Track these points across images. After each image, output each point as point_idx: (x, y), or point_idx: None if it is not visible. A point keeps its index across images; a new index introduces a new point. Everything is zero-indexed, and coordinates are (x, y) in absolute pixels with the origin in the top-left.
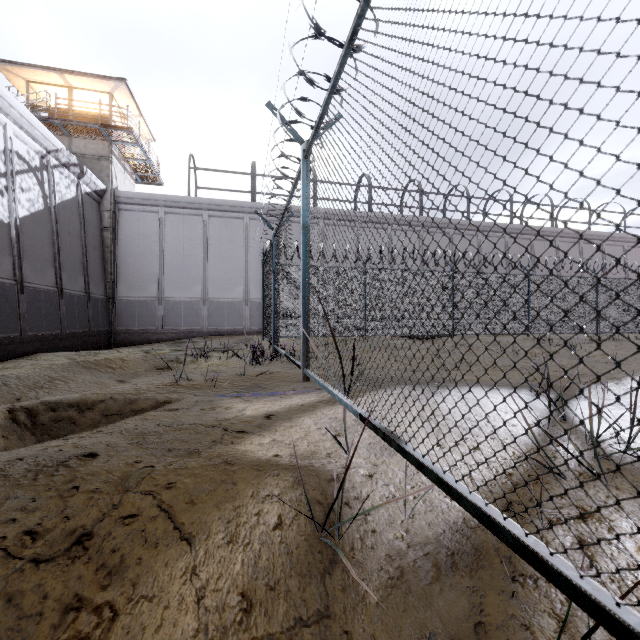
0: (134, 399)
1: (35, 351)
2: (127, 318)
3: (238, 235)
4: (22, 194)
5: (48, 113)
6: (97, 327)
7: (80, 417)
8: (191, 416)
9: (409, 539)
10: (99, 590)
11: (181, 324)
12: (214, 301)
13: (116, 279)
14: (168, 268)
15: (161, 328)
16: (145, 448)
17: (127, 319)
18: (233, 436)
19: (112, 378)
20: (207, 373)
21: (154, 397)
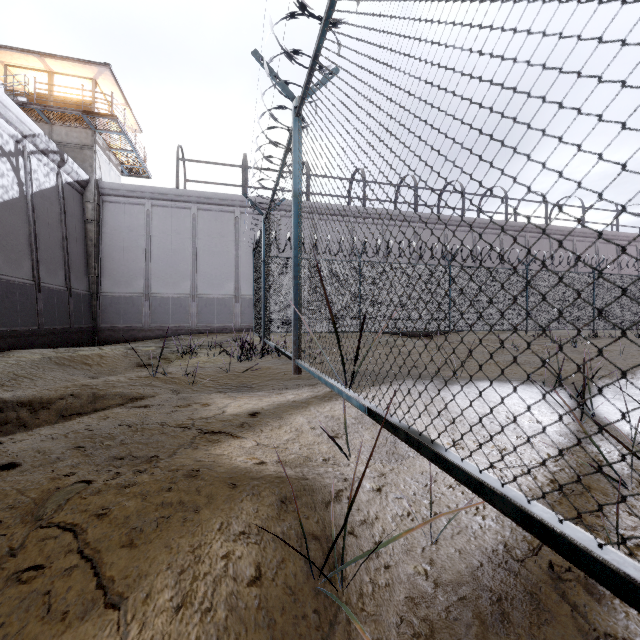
0: (99, 396)
1: (8, 348)
2: (112, 315)
3: (228, 229)
4: None
5: (26, 98)
6: (79, 324)
7: (32, 417)
8: (160, 415)
9: (435, 576)
10: None
11: (169, 321)
12: (203, 297)
13: (100, 274)
14: (155, 263)
15: (148, 325)
16: (88, 455)
17: (112, 316)
18: (207, 439)
19: (87, 375)
20: (189, 368)
21: (123, 394)
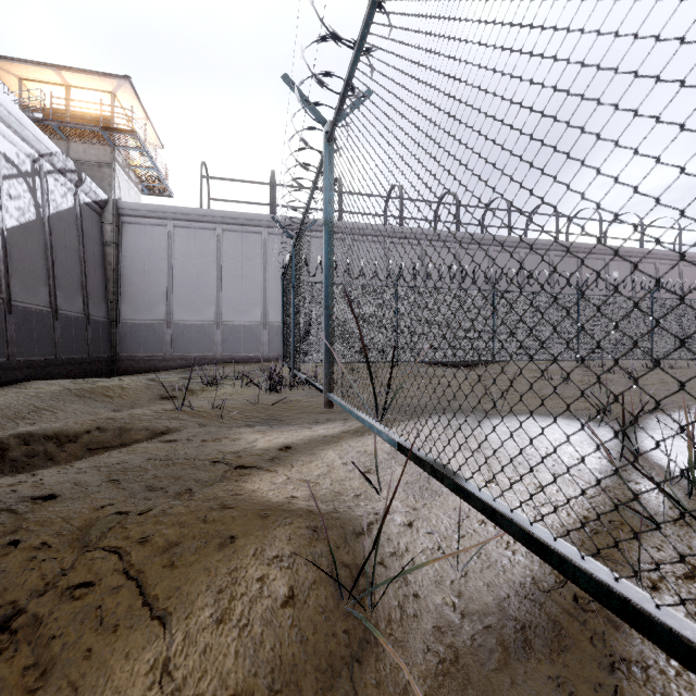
0: (125, 430)
1: (25, 379)
2: (132, 343)
3: (255, 251)
4: (10, 202)
5: (42, 114)
6: (98, 353)
7: (59, 451)
8: (190, 449)
9: (463, 607)
10: (25, 694)
11: (192, 350)
12: (229, 324)
13: (119, 300)
14: (177, 288)
15: (170, 354)
16: (123, 488)
17: (132, 344)
18: (238, 473)
19: (109, 408)
20: (216, 401)
21: (150, 427)
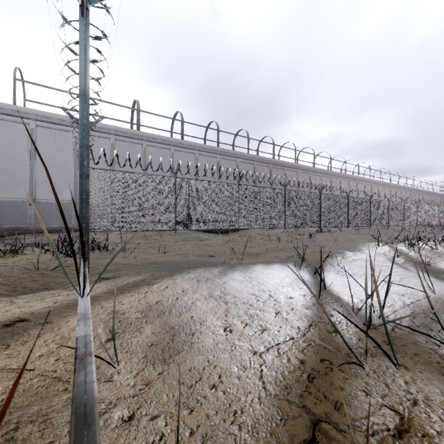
0: None
1: None
2: None
3: (67, 146)
4: None
5: None
6: None
7: None
8: None
9: None
10: None
11: (4, 222)
12: (42, 202)
13: None
14: None
15: None
16: None
17: None
18: None
19: None
20: None
21: None
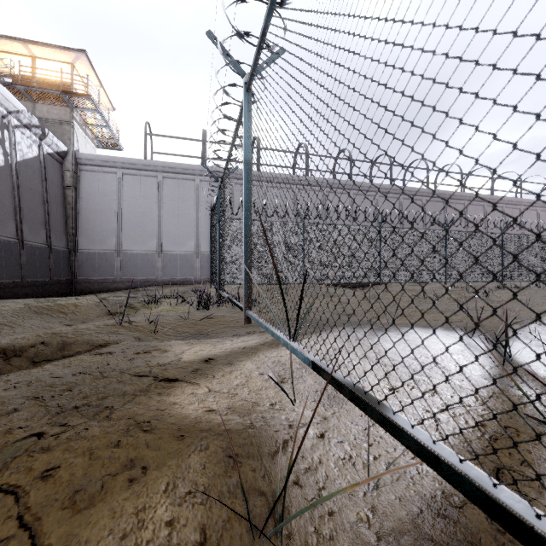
0: (68, 343)
1: None
2: (88, 269)
3: (190, 195)
4: None
5: (12, 79)
6: (59, 277)
7: (5, 363)
8: (121, 362)
9: (377, 524)
10: None
11: (138, 274)
12: (168, 254)
13: (77, 233)
14: (126, 224)
15: (119, 278)
16: (44, 406)
17: (88, 270)
18: (162, 386)
19: (62, 323)
20: (153, 317)
21: (90, 341)
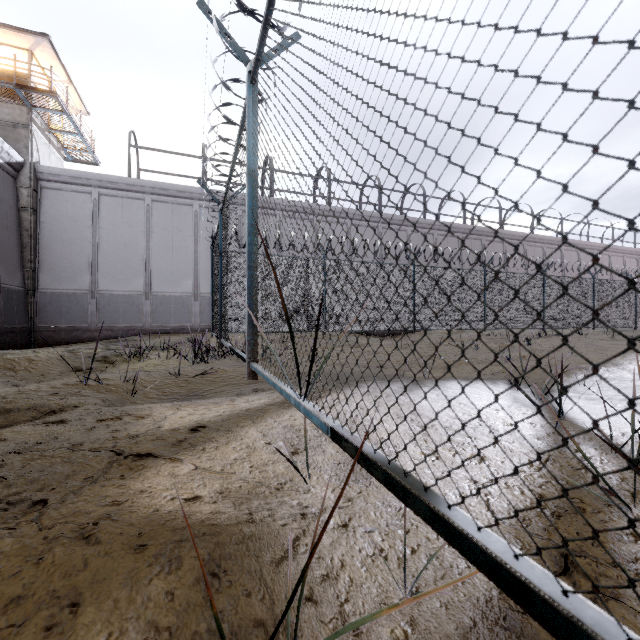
0: (5, 410)
1: None
2: (52, 313)
3: (187, 223)
4: None
5: None
6: (11, 323)
7: None
8: (75, 434)
9: None
10: None
11: (119, 321)
12: (159, 295)
13: (37, 268)
14: (103, 257)
15: (94, 325)
16: None
17: (52, 315)
18: (127, 467)
19: (9, 383)
20: (132, 373)
21: (38, 406)
